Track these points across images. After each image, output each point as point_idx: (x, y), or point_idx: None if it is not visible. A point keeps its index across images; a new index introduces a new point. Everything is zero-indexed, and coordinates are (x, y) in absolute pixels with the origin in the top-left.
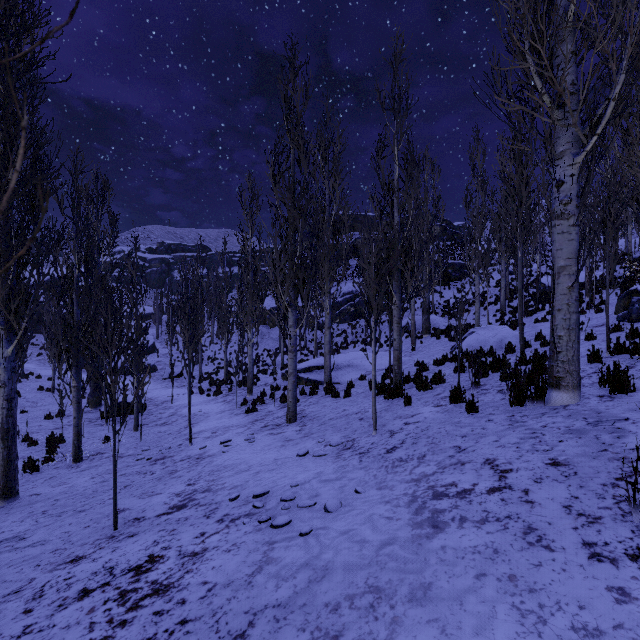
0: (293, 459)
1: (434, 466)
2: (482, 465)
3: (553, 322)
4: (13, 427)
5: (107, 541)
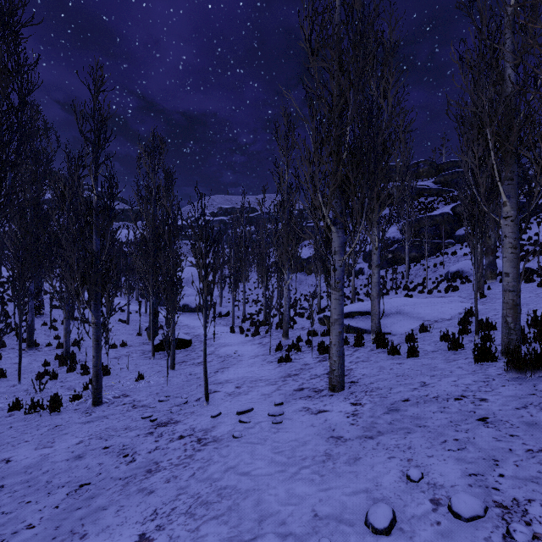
0: (359, 539)
1: None
2: None
3: None
4: None
5: None
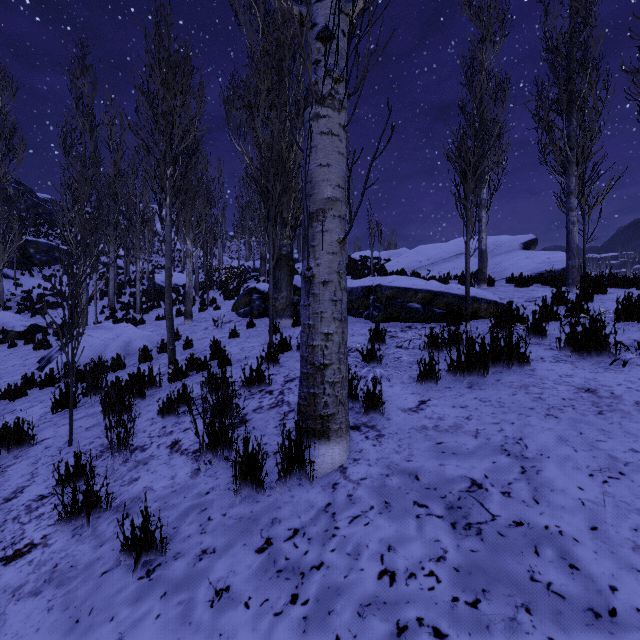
0: None
1: None
2: None
3: (315, 307)
4: None
5: None
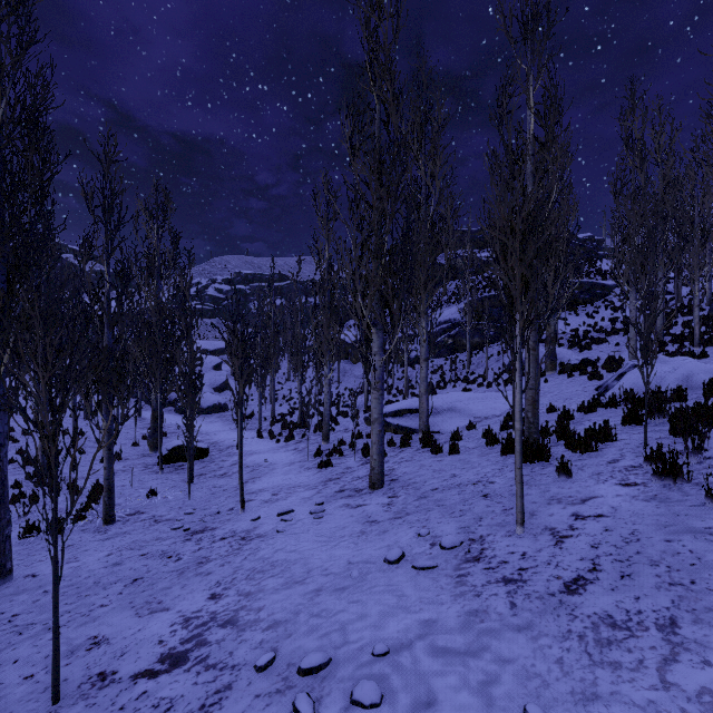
0: (378, 568)
1: None
2: None
3: None
4: (2, 484)
5: None
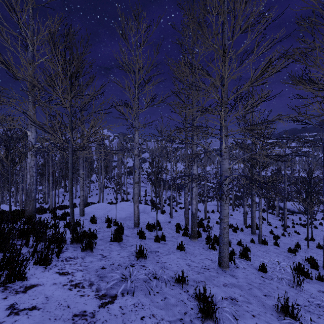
0: None
1: None
2: None
3: None
4: None
5: None
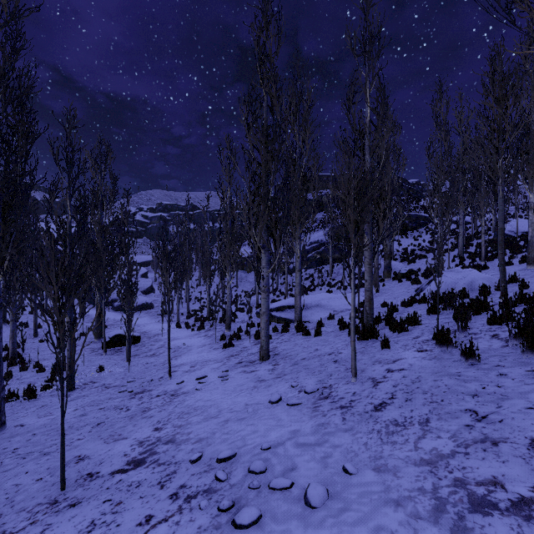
0: (265, 406)
1: (449, 440)
2: (530, 450)
3: None
4: None
5: (45, 509)
